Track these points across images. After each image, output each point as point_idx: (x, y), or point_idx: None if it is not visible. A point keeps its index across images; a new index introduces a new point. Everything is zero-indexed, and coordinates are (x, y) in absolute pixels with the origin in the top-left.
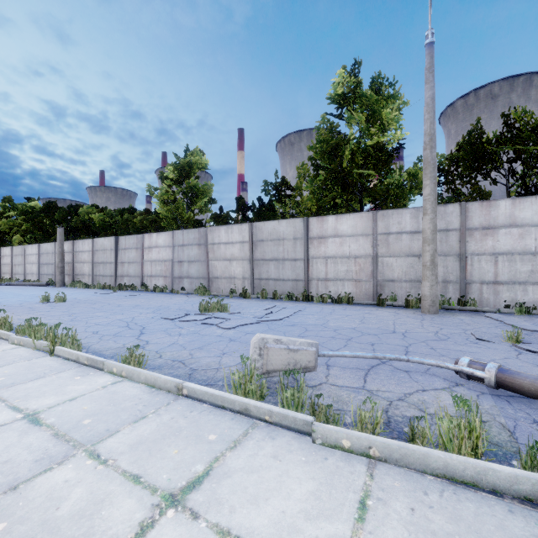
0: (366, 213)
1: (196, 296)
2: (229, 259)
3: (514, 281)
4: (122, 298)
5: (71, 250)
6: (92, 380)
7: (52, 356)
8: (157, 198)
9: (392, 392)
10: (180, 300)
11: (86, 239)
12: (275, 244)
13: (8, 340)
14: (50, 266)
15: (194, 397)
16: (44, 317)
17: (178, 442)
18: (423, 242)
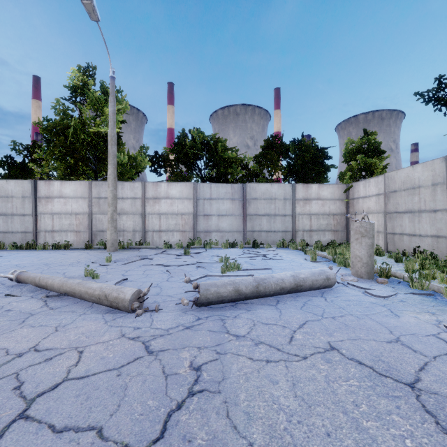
0: (84, 181)
1: None
2: None
3: (168, 229)
4: None
5: None
6: None
7: None
8: None
9: None
10: None
11: None
12: (3, 200)
13: None
14: None
15: None
16: None
17: None
18: (107, 205)
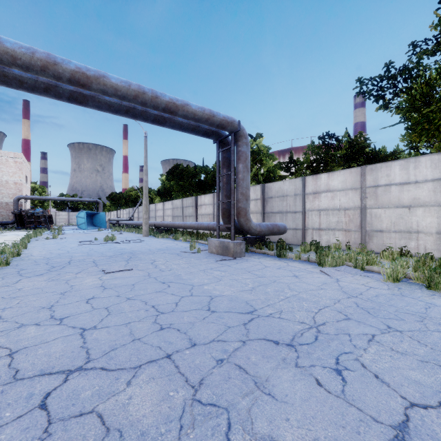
0: None
1: None
2: None
3: (62, 222)
4: None
5: None
6: None
7: None
8: None
9: None
10: None
11: None
12: None
13: None
14: None
15: None
16: None
17: None
18: None
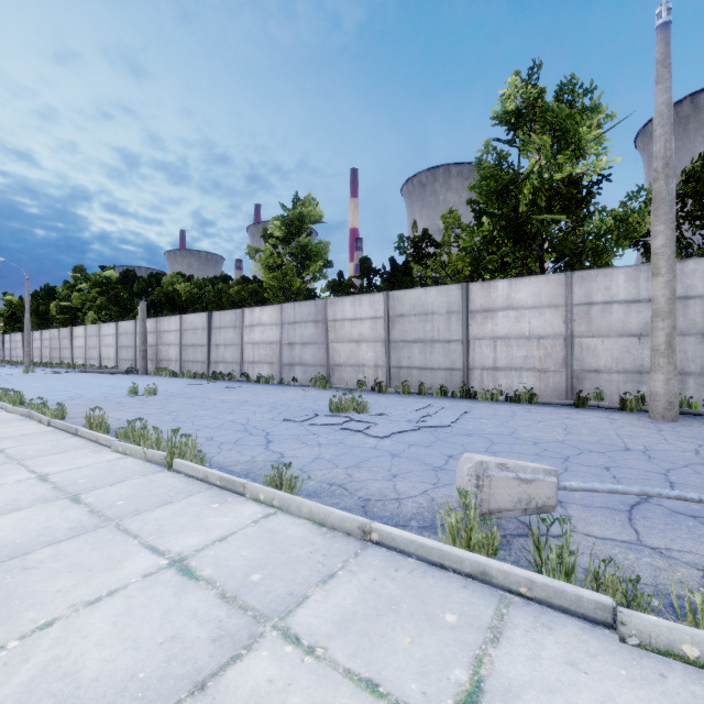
0: (555, 275)
1: (314, 389)
2: (357, 340)
3: None
4: (222, 390)
5: (155, 329)
6: (235, 510)
7: (170, 471)
8: (261, 263)
9: (695, 553)
10: (296, 395)
11: (172, 316)
12: (420, 320)
13: (111, 446)
14: (130, 349)
15: (390, 545)
16: (140, 415)
17: (403, 623)
18: (653, 316)
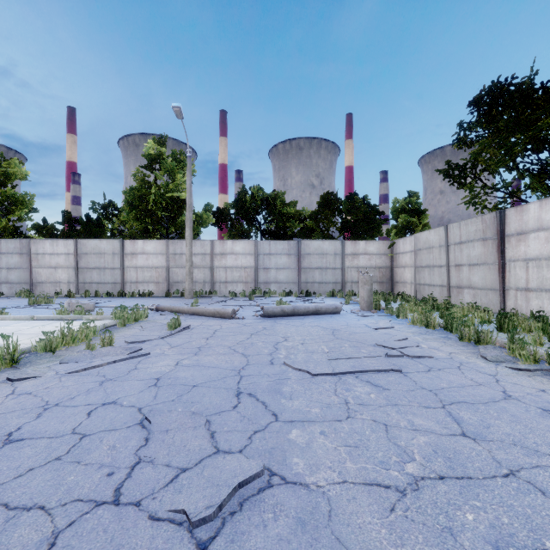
0: (162, 240)
1: (19, 298)
2: (55, 267)
3: (233, 281)
4: None
5: None
6: None
7: None
8: None
9: None
10: (3, 301)
11: None
12: (97, 256)
13: None
14: None
15: (40, 319)
16: None
17: (37, 323)
18: (186, 261)
